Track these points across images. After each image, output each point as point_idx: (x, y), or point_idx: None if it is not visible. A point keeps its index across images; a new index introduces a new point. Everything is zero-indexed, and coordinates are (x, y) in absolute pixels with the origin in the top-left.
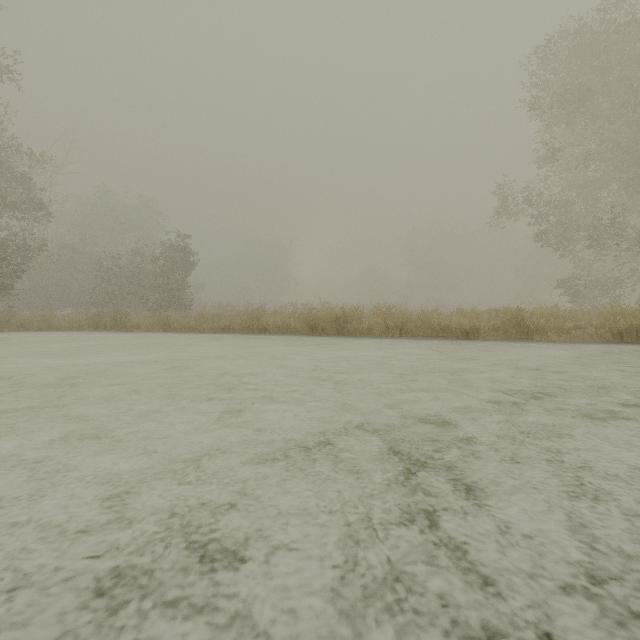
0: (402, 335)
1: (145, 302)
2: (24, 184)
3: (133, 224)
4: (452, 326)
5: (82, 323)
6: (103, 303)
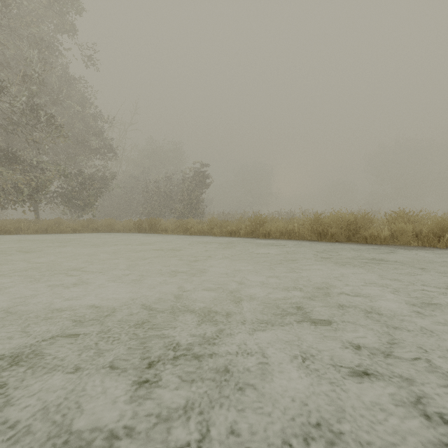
0: (446, 245)
1: (174, 212)
2: (103, 136)
3: (168, 161)
4: None
5: (131, 227)
6: (149, 213)
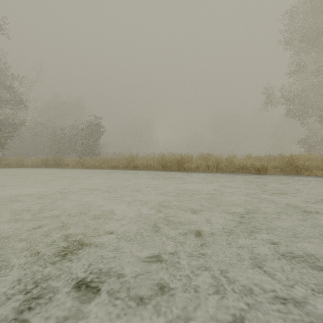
0: (217, 171)
1: (76, 152)
2: (12, 90)
3: (72, 112)
4: (248, 166)
5: (39, 163)
6: (55, 153)
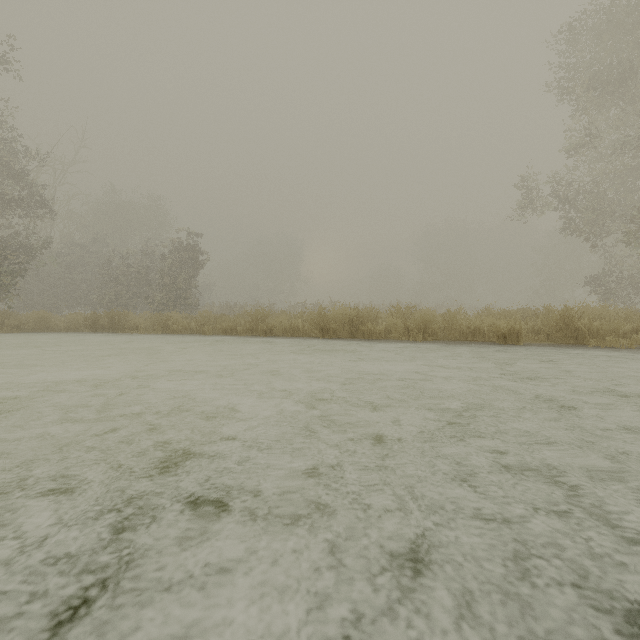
0: (425, 339)
1: (151, 302)
2: (26, 181)
3: (142, 223)
4: (484, 328)
5: (80, 324)
6: (109, 303)
